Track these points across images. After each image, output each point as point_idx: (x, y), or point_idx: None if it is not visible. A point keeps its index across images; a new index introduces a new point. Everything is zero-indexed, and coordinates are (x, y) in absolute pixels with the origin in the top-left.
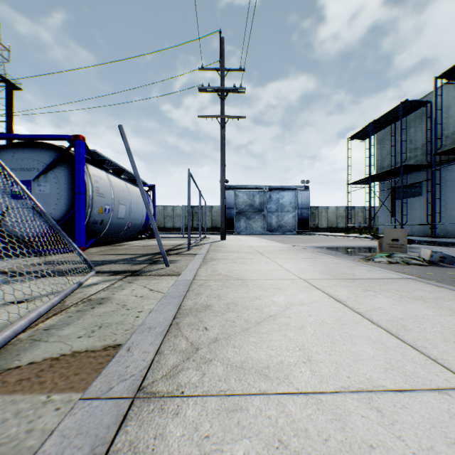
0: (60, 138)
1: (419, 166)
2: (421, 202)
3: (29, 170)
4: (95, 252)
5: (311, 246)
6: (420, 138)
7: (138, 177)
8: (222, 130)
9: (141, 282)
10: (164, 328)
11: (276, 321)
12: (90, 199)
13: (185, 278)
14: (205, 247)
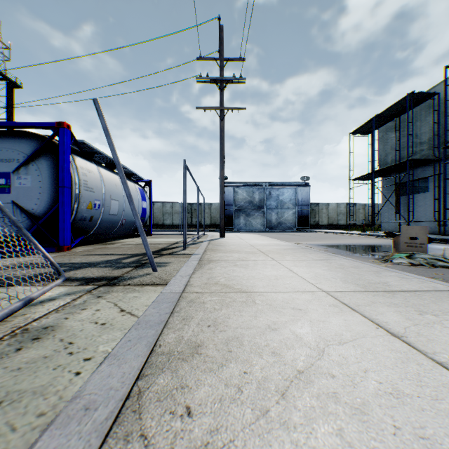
0: (43, 126)
1: (426, 160)
2: (428, 198)
3: (8, 162)
4: (81, 251)
5: (316, 244)
6: (426, 132)
7: (119, 163)
8: (221, 122)
9: (114, 296)
10: (113, 407)
11: (312, 388)
12: (77, 193)
13: (172, 289)
14: (202, 245)
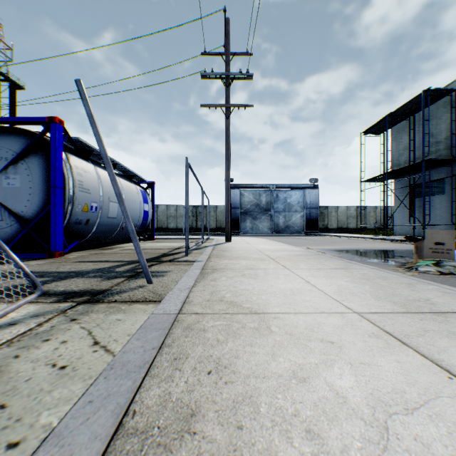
0: (33, 122)
1: (443, 160)
2: (444, 200)
3: None
4: (74, 257)
5: (327, 249)
6: (443, 131)
7: (106, 156)
8: (227, 120)
9: (92, 319)
10: None
11: None
12: (71, 194)
13: (166, 308)
14: (206, 250)
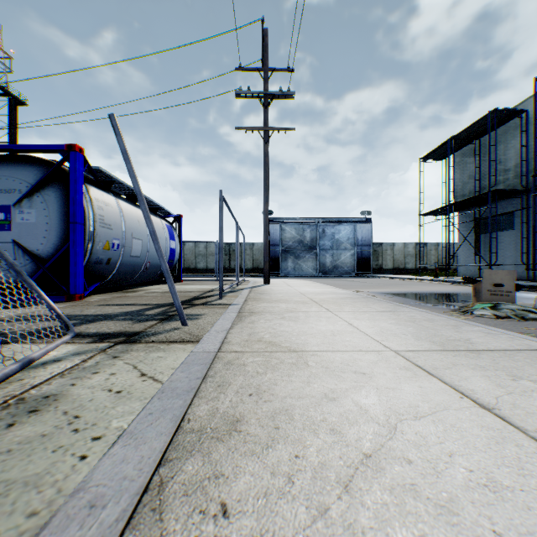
0: (50, 150)
1: (512, 191)
2: (514, 236)
3: (8, 193)
4: (96, 300)
5: (379, 292)
6: (512, 158)
7: (140, 193)
8: (266, 146)
9: (134, 357)
10: (126, 503)
11: (383, 478)
12: (91, 231)
13: (206, 348)
14: (242, 293)
